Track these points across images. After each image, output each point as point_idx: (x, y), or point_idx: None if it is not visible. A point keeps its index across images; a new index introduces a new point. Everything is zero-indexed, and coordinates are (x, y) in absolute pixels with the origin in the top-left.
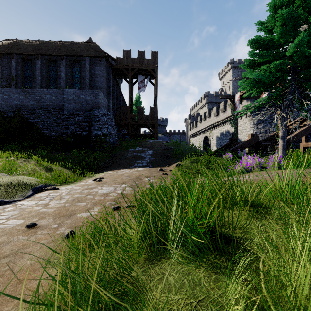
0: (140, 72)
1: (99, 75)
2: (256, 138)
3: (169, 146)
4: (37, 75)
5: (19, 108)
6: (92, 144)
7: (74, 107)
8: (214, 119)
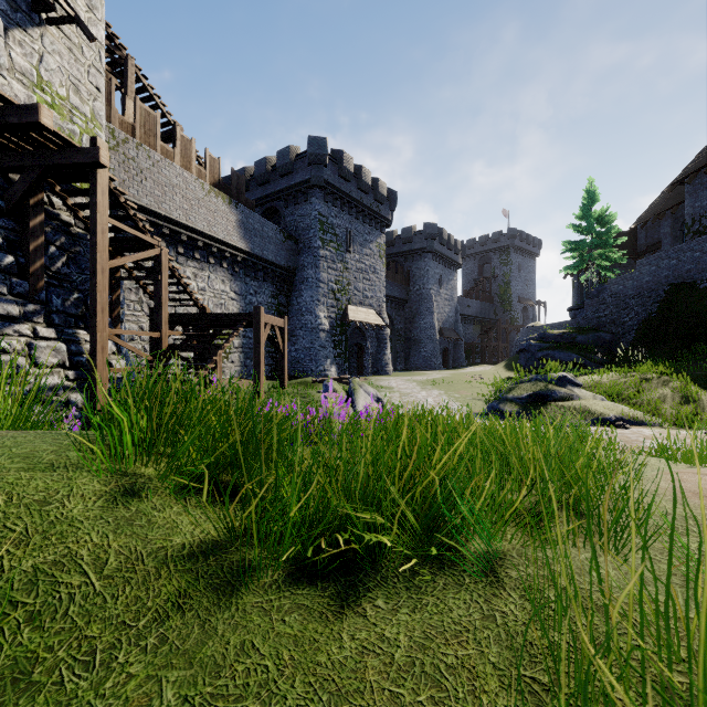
0: None
1: None
2: None
3: None
4: None
5: None
6: None
7: None
8: None
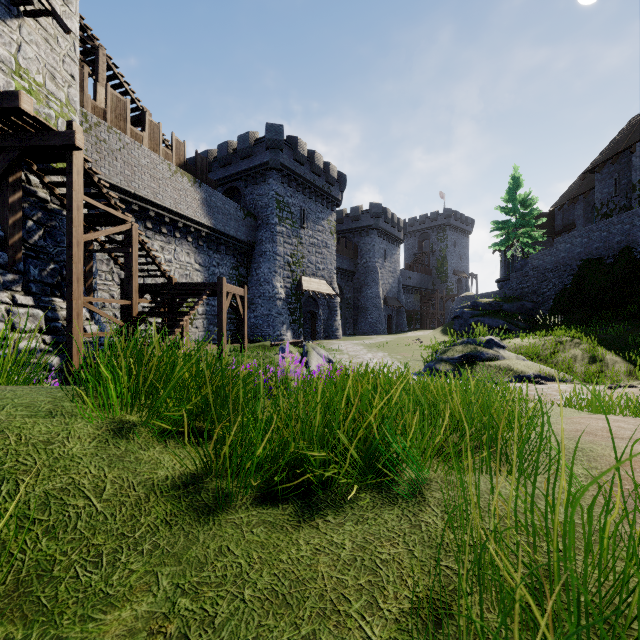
0: None
1: None
2: None
3: None
4: None
5: (622, 247)
6: None
7: None
8: None
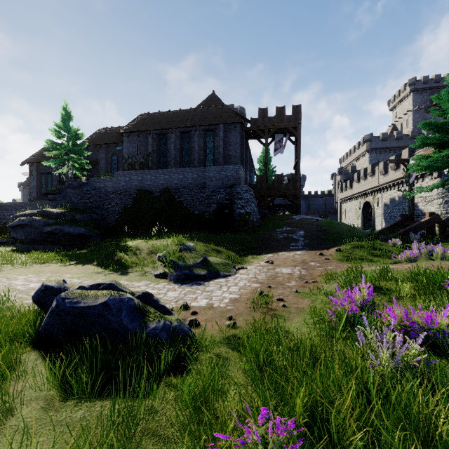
0: (278, 131)
1: (233, 142)
2: (437, 218)
3: (322, 226)
4: (171, 149)
5: (165, 187)
6: (236, 223)
7: (215, 184)
8: (380, 179)
